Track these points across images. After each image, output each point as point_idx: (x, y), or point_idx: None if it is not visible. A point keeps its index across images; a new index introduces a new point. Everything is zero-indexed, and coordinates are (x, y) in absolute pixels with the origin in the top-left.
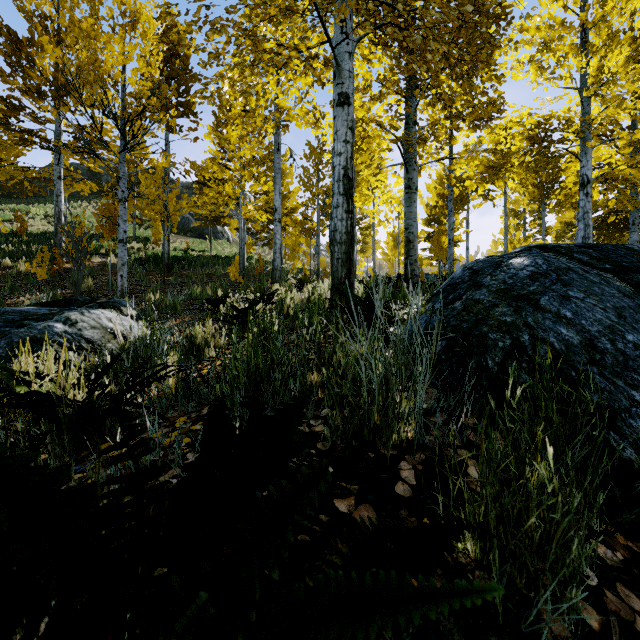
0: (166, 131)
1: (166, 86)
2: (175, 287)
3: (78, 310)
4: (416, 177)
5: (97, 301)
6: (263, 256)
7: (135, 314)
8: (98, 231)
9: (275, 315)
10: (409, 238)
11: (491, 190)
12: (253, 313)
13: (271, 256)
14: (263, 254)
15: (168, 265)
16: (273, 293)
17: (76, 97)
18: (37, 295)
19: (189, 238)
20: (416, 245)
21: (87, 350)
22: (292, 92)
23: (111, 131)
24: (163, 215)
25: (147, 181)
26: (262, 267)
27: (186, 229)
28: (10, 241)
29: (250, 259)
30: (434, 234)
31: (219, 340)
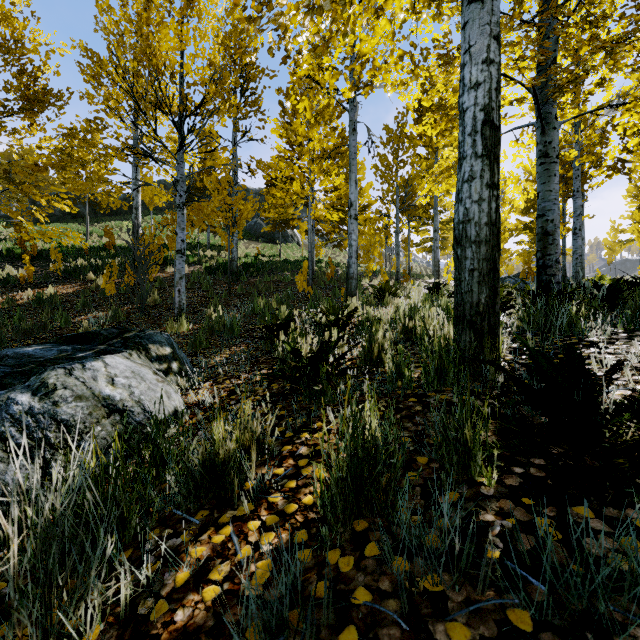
0: (234, 133)
1: (227, 74)
2: (240, 298)
3: (68, 364)
4: (557, 139)
5: (124, 335)
6: (333, 258)
7: (168, 353)
8: (162, 242)
9: (374, 405)
10: (546, 229)
11: (627, 161)
12: (326, 365)
13: (341, 258)
14: (333, 256)
15: (236, 273)
16: (351, 314)
17: (129, 92)
18: (105, 311)
19: (260, 243)
20: (557, 238)
21: (53, 446)
22: (380, 27)
23: (172, 132)
24: (228, 221)
25: (213, 186)
26: (333, 272)
27: (258, 235)
28: (99, 255)
29: (320, 262)
30: (533, 224)
31: (264, 441)
